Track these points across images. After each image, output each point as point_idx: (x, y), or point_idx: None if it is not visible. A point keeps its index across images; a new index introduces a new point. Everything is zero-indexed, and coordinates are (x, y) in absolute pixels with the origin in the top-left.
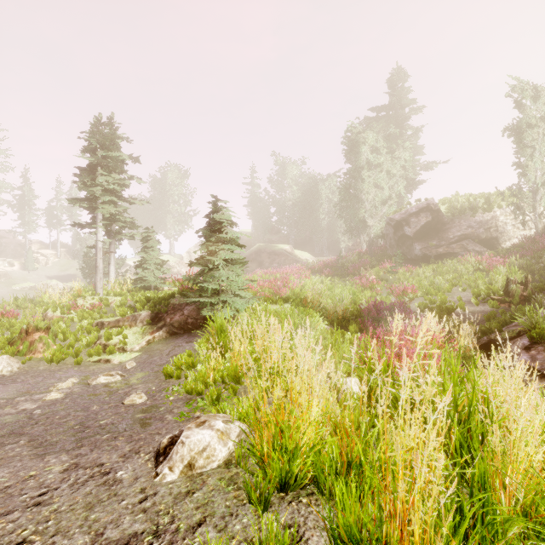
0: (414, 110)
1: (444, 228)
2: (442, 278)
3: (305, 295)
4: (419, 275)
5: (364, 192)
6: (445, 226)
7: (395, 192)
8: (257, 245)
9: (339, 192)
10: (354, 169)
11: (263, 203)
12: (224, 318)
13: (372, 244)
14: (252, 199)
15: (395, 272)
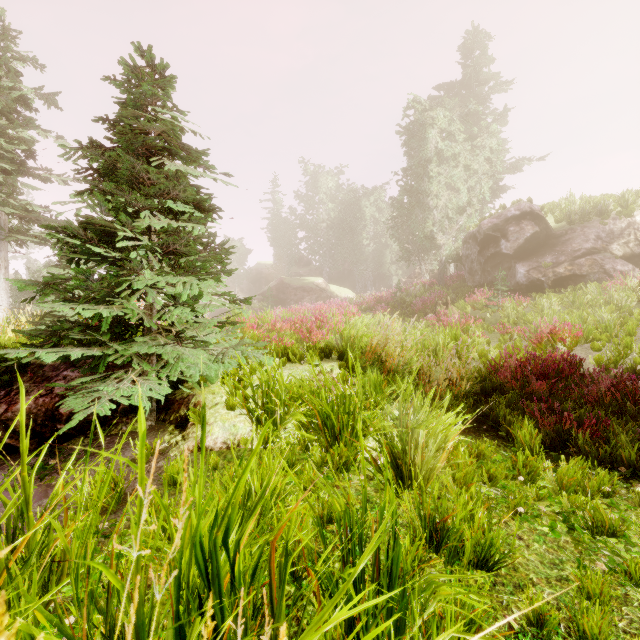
0: (499, 84)
1: (561, 242)
2: (587, 312)
3: (364, 341)
4: (543, 309)
5: (431, 195)
6: (562, 238)
7: (476, 197)
8: (280, 278)
9: (392, 203)
10: (418, 161)
11: (288, 224)
12: (167, 399)
13: (443, 271)
14: (274, 220)
15: (496, 307)
